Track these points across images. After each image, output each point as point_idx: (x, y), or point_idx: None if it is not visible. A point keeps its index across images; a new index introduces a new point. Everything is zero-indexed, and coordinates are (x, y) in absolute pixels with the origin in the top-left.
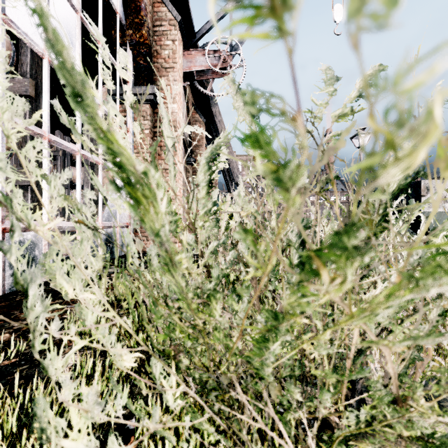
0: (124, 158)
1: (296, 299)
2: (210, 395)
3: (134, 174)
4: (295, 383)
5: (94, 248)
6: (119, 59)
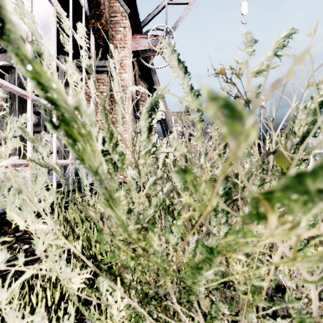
0: (54, 92)
1: (234, 239)
2: (150, 304)
3: (67, 110)
4: (220, 295)
5: (48, 183)
6: (78, 30)
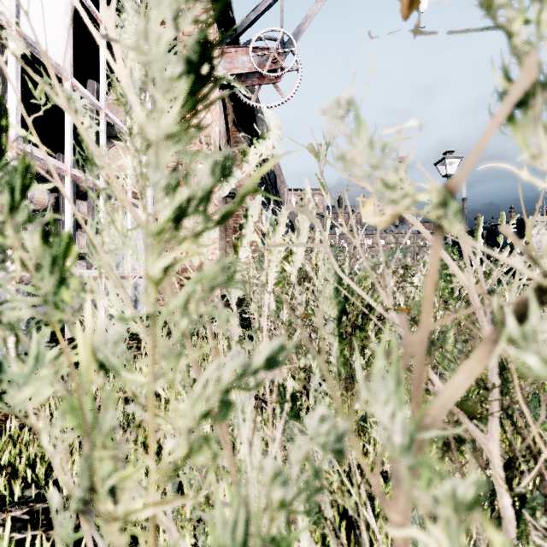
0: None
1: None
2: None
3: None
4: None
5: None
6: None
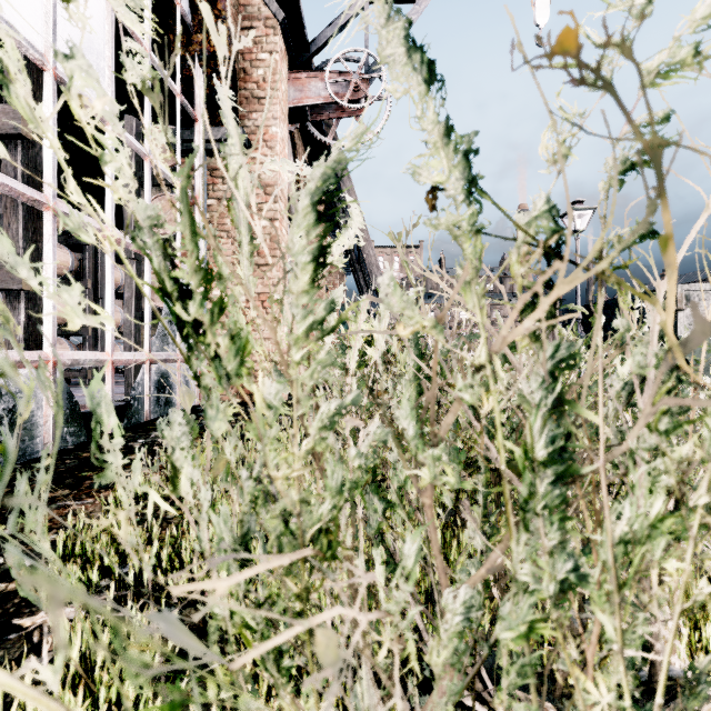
0: None
1: None
2: None
3: None
4: None
5: None
6: None
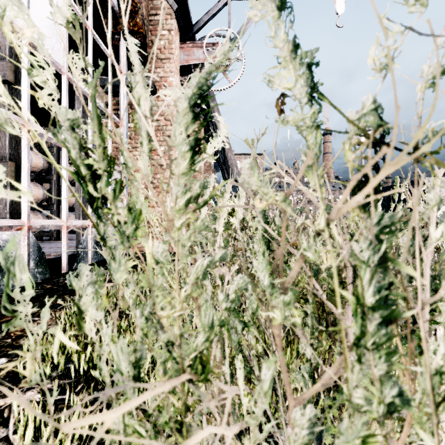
0: None
1: None
2: None
3: None
4: None
5: None
6: None
